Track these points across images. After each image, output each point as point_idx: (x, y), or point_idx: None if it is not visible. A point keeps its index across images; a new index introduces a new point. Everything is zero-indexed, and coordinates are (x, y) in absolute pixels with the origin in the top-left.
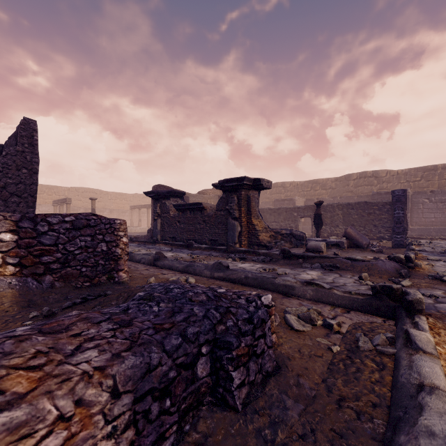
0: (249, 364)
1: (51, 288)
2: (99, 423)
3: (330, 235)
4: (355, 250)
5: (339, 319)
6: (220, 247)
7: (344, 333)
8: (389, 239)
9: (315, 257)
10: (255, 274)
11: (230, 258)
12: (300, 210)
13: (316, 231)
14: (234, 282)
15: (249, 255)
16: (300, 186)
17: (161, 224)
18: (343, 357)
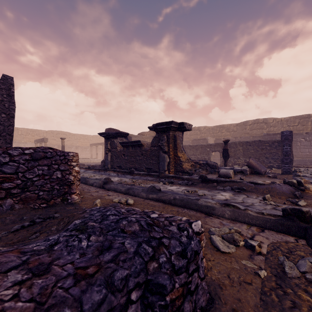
0: (184, 306)
1: (11, 209)
2: None
3: (234, 164)
4: (255, 176)
5: (257, 238)
6: (154, 174)
7: (265, 254)
8: (277, 167)
9: (226, 181)
10: (181, 196)
11: (161, 182)
12: (211, 147)
13: (223, 162)
14: (165, 202)
15: (176, 179)
16: (211, 129)
17: (111, 156)
18: (273, 285)
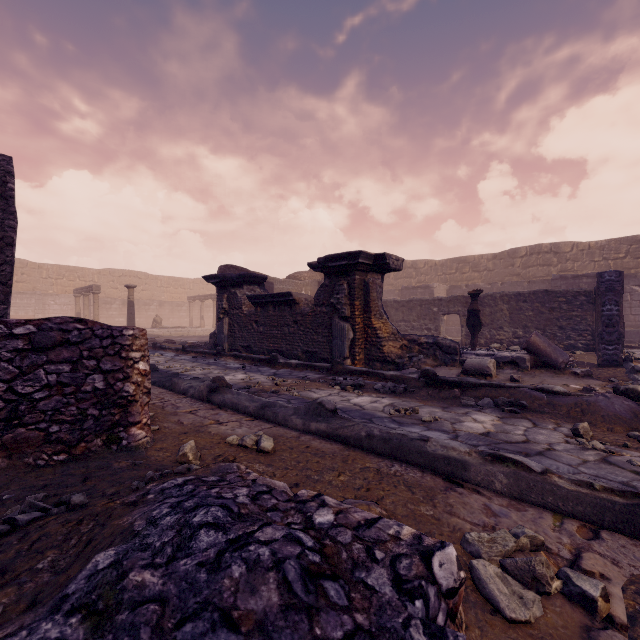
0: None
1: None
2: None
3: (490, 341)
4: (544, 372)
5: (590, 564)
6: (321, 365)
7: (627, 625)
8: (584, 348)
9: (480, 385)
10: (386, 429)
11: (337, 384)
12: (442, 304)
13: (467, 336)
14: (347, 443)
15: (368, 379)
16: (440, 267)
17: (229, 325)
18: None
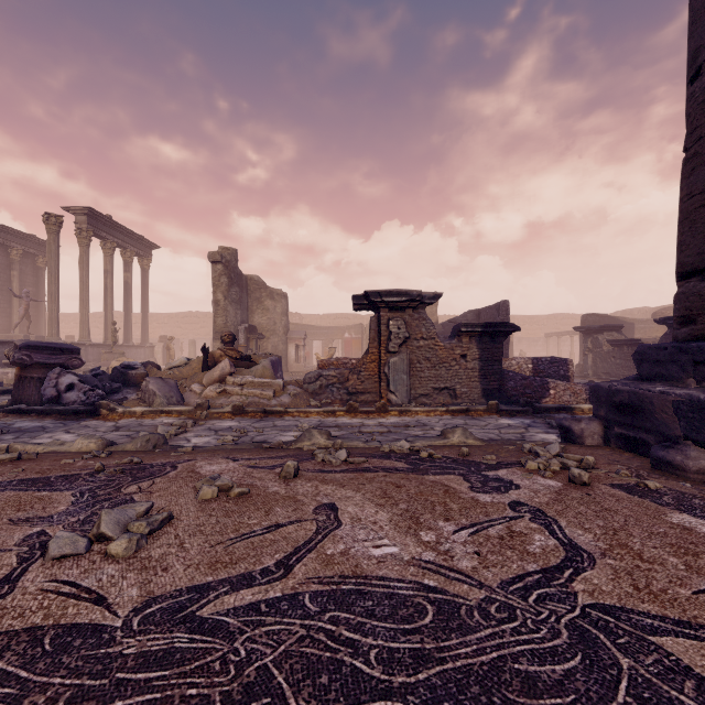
0: None
1: None
2: (583, 393)
3: None
4: None
5: None
6: None
7: None
8: None
9: None
10: None
11: None
12: None
13: None
14: None
15: None
16: None
17: (592, 359)
18: None
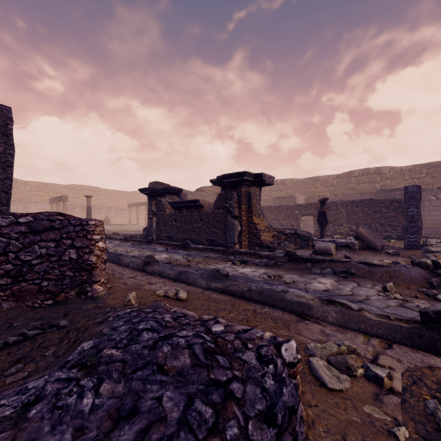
0: None
1: None
2: None
3: (334, 233)
4: (367, 252)
5: (383, 361)
6: (218, 248)
7: (401, 392)
8: (397, 238)
9: (325, 261)
10: (260, 286)
11: (229, 260)
12: (301, 208)
13: (318, 230)
14: (235, 295)
15: (250, 257)
16: (300, 183)
17: (156, 222)
18: None
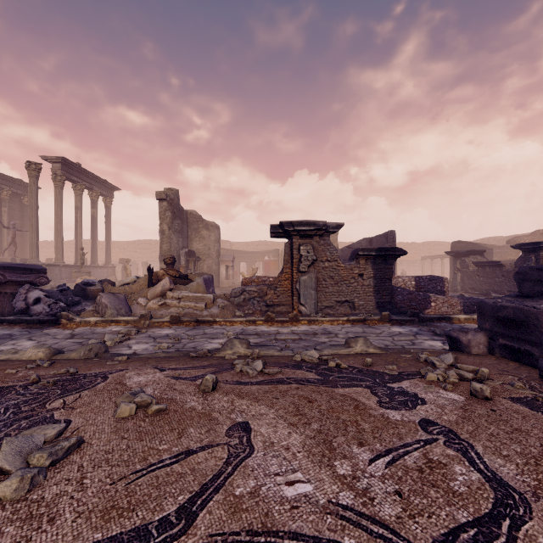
0: None
1: None
2: (458, 305)
3: None
4: None
5: None
6: None
7: None
8: None
9: None
10: None
11: None
12: None
13: None
14: None
15: None
16: None
17: (460, 277)
18: None
